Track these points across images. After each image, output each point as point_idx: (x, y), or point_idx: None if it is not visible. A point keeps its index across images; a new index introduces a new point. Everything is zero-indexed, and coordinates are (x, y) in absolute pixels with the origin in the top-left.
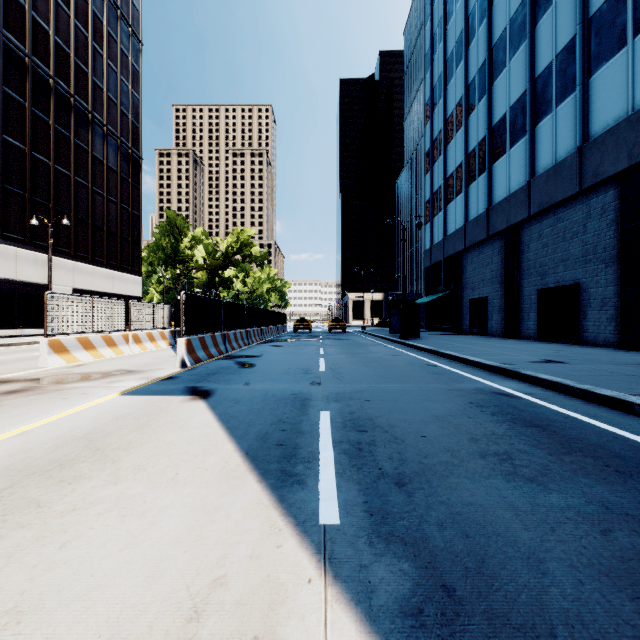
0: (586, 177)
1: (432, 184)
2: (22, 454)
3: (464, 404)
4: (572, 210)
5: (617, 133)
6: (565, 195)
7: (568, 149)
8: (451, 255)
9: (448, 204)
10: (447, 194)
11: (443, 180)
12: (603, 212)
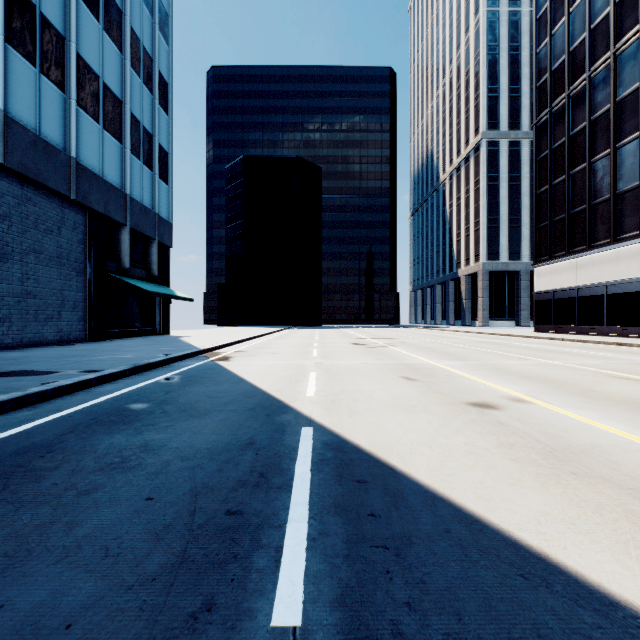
0: None
1: None
2: (638, 467)
3: None
4: None
5: None
6: None
7: None
8: None
9: None
10: None
11: None
12: None
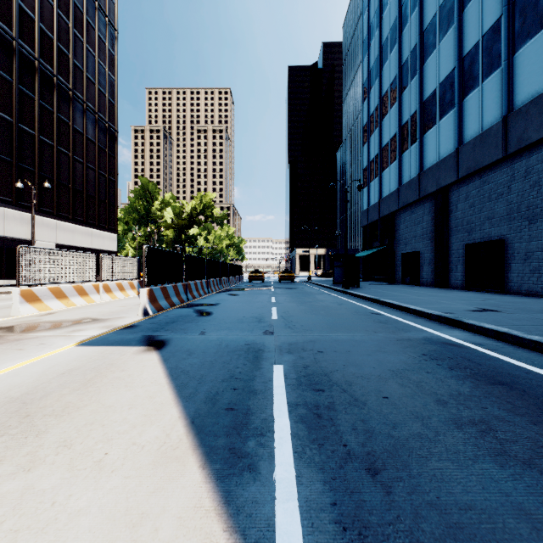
0: (511, 143)
1: (369, 153)
2: None
3: (418, 356)
4: (497, 173)
5: (541, 102)
6: (491, 160)
7: (494, 119)
8: (386, 215)
9: (383, 170)
10: (382, 162)
11: (379, 150)
12: (526, 174)
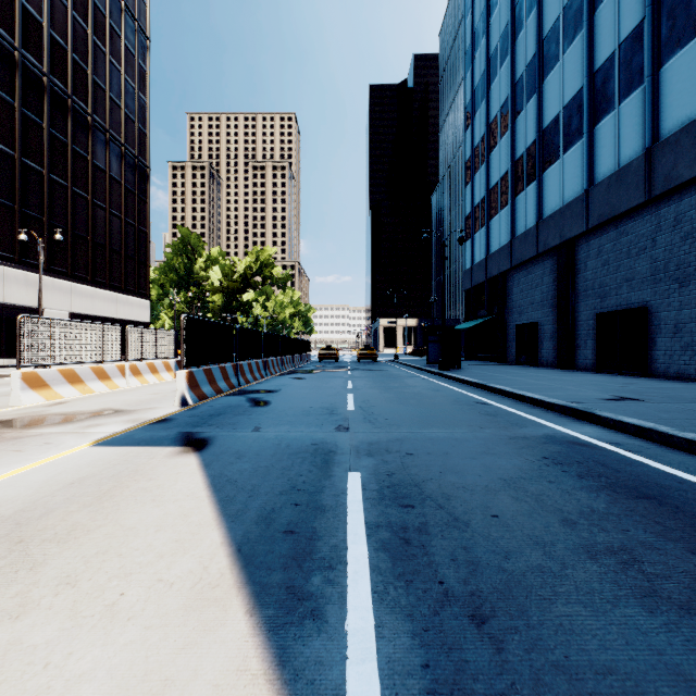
0: (656, 183)
1: (473, 196)
2: None
3: (537, 460)
4: (638, 222)
5: (695, 130)
6: (630, 204)
7: (634, 151)
8: (495, 275)
9: (491, 218)
10: (490, 207)
11: (486, 192)
12: (676, 223)
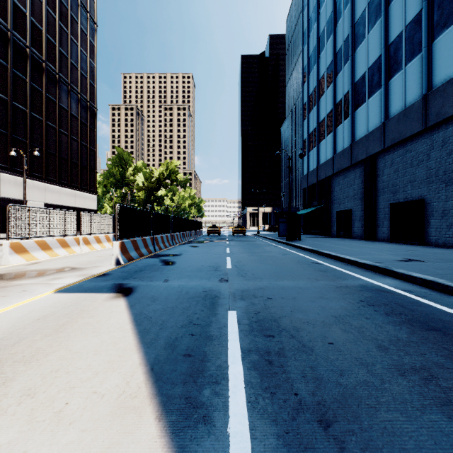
0: (430, 117)
1: (308, 127)
2: None
3: (356, 302)
4: (418, 143)
5: None
6: (413, 132)
7: (415, 97)
8: (323, 179)
9: (320, 141)
10: (320, 134)
11: (317, 124)
12: (443, 144)
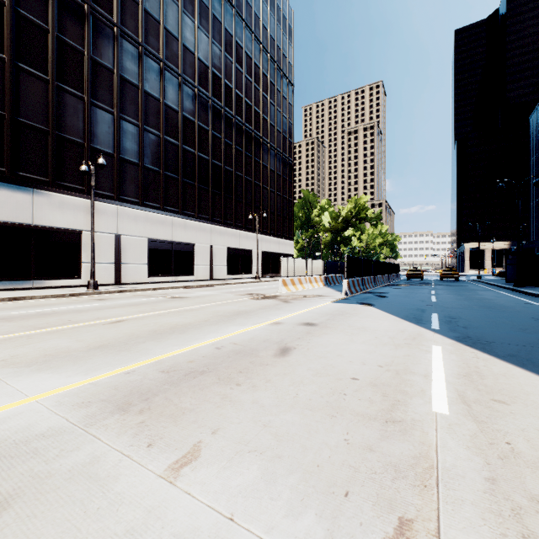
0: None
1: None
2: (325, 312)
3: (526, 318)
4: None
5: None
6: None
7: None
8: None
9: None
10: None
11: None
12: None
